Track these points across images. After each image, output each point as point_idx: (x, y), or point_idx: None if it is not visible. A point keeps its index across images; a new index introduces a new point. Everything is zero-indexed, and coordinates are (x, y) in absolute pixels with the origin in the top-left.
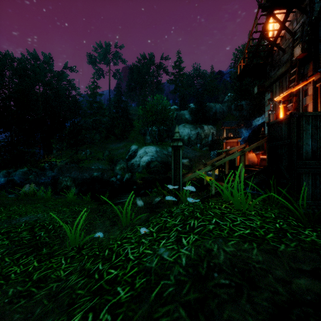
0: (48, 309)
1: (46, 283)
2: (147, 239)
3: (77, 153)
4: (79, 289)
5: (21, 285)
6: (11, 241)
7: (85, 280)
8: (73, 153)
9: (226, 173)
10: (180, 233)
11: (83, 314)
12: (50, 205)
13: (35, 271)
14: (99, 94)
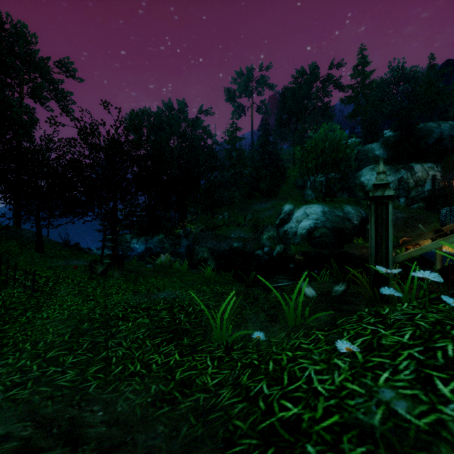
0: (197, 433)
1: (191, 389)
2: (345, 362)
3: (214, 217)
4: (237, 418)
5: (163, 383)
6: (151, 320)
7: (243, 405)
8: (209, 217)
9: None
10: (425, 367)
11: None
12: (188, 281)
13: (177, 367)
14: (239, 138)
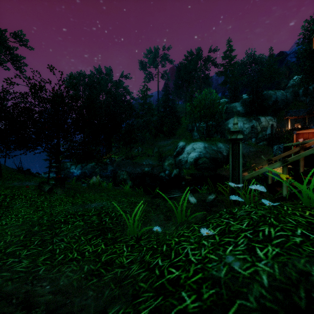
0: (115, 294)
1: (112, 267)
2: (209, 242)
3: (131, 150)
4: (141, 282)
5: (93, 264)
6: (85, 223)
7: (146, 273)
8: (128, 150)
9: (300, 172)
10: (252, 242)
11: (148, 313)
12: (112, 195)
13: (103, 253)
14: (149, 95)
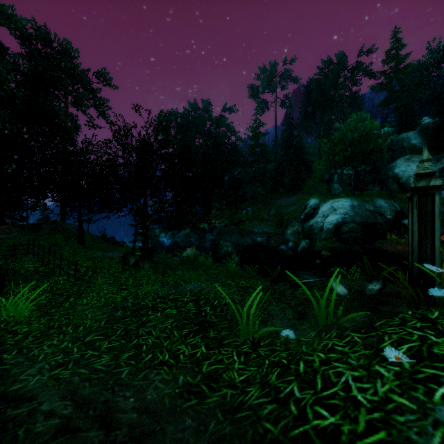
0: (224, 431)
1: (218, 384)
2: (389, 370)
3: (237, 212)
4: (267, 420)
5: (190, 375)
6: (178, 311)
7: (273, 407)
8: (232, 212)
9: None
10: None
11: None
12: (213, 274)
13: (204, 360)
14: (263, 133)
